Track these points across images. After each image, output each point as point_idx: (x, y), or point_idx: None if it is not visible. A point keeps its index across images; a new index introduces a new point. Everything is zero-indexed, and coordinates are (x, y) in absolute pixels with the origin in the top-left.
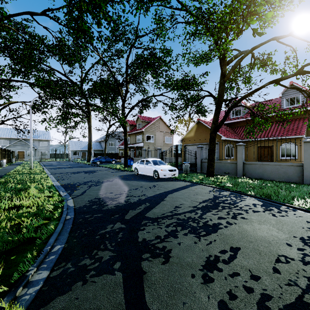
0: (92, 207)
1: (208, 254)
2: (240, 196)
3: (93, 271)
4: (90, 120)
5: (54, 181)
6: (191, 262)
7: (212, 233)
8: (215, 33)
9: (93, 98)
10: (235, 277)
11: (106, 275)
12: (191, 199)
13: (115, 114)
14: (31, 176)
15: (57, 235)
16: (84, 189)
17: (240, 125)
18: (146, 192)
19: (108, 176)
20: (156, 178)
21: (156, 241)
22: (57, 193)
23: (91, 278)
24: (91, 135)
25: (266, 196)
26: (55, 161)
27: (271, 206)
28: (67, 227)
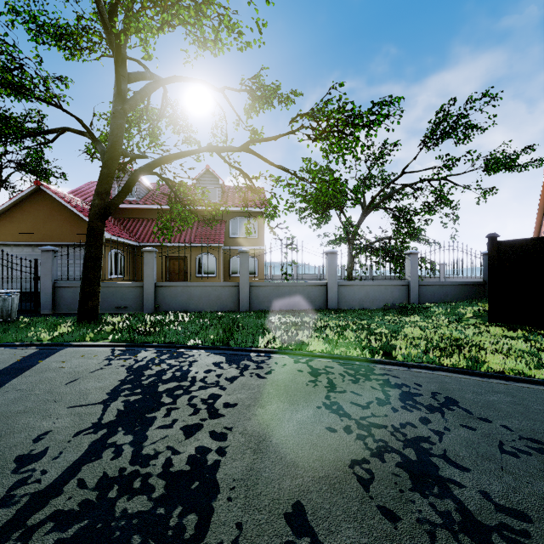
0: None
1: None
2: (182, 354)
3: None
4: None
5: None
6: None
7: (214, 501)
8: None
9: None
10: None
11: None
12: (67, 404)
13: None
14: None
15: None
16: None
17: (135, 216)
18: None
19: None
20: None
21: None
22: None
23: None
24: None
25: (216, 341)
26: None
27: (240, 359)
28: None
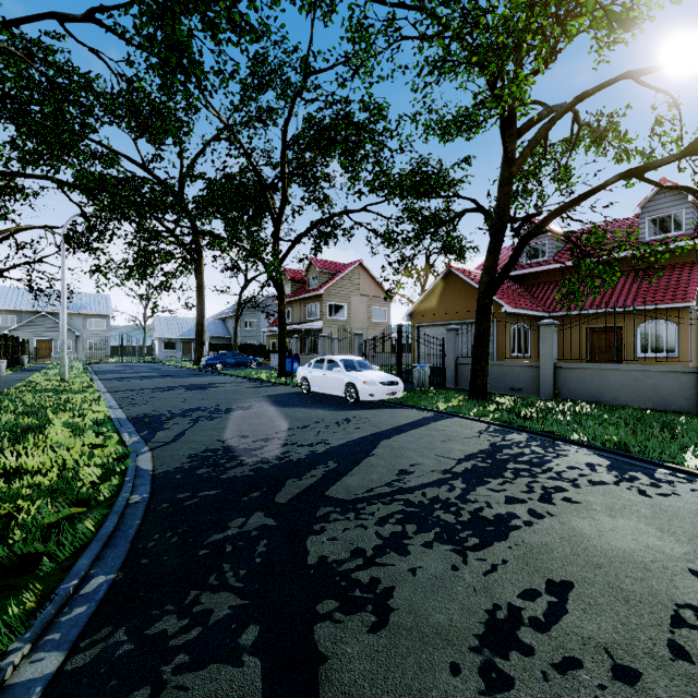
0: (196, 472)
1: (491, 602)
2: (555, 445)
3: (182, 655)
4: (202, 270)
5: (114, 409)
6: (447, 625)
7: (497, 542)
8: (491, 59)
9: (206, 216)
10: (570, 674)
11: (217, 666)
12: (436, 453)
13: (256, 254)
14: (61, 396)
15: (100, 548)
16: (181, 428)
17: (545, 279)
18: (328, 435)
19: (240, 396)
20: (352, 400)
21: (353, 564)
22: (116, 439)
23: (175, 677)
24: (203, 304)
25: (616, 444)
26: (123, 363)
27: (631, 470)
28: (129, 526)
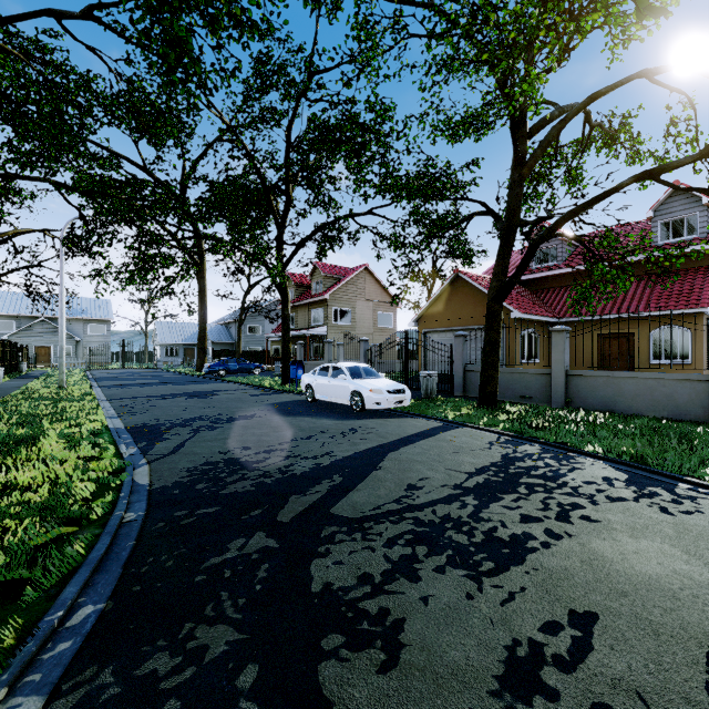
0: (195, 488)
1: (510, 636)
2: (569, 458)
3: (174, 701)
4: (204, 274)
5: (112, 419)
6: (464, 664)
7: (513, 566)
8: (502, 57)
9: (208, 219)
10: None
11: None
12: (445, 466)
13: (259, 258)
14: (59, 404)
15: (90, 573)
16: (181, 439)
17: (555, 284)
18: (334, 446)
19: (242, 404)
20: (358, 409)
21: (360, 592)
22: (113, 451)
23: None
24: (205, 309)
25: (632, 456)
26: (124, 369)
27: (650, 484)
28: (122, 548)
